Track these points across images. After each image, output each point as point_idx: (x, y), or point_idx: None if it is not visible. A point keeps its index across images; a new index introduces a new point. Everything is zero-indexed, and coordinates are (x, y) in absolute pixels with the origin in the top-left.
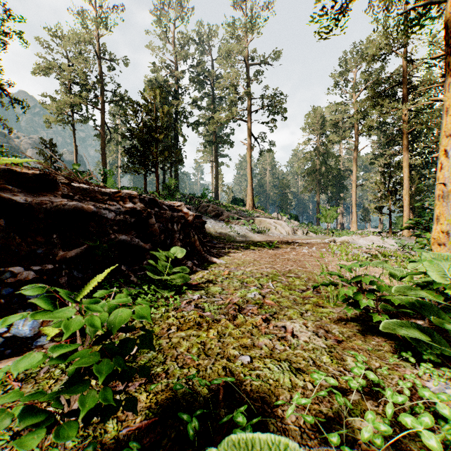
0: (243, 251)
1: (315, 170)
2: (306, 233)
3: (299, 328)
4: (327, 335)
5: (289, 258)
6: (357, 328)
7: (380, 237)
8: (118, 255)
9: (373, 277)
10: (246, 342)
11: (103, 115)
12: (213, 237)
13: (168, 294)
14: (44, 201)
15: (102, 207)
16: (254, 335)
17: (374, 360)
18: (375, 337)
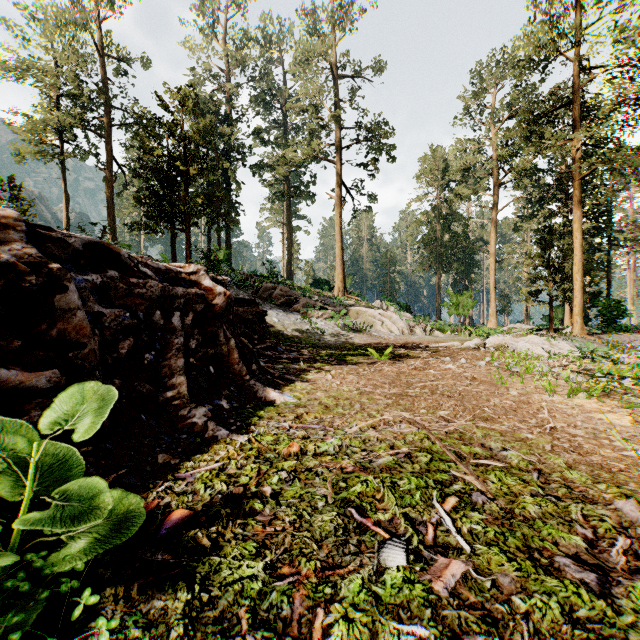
0: (333, 367)
1: (434, 239)
2: (429, 332)
3: None
4: None
5: (431, 385)
6: None
7: (546, 338)
8: None
9: None
10: None
11: (110, 146)
12: (281, 339)
13: None
14: None
15: None
16: None
17: None
18: None
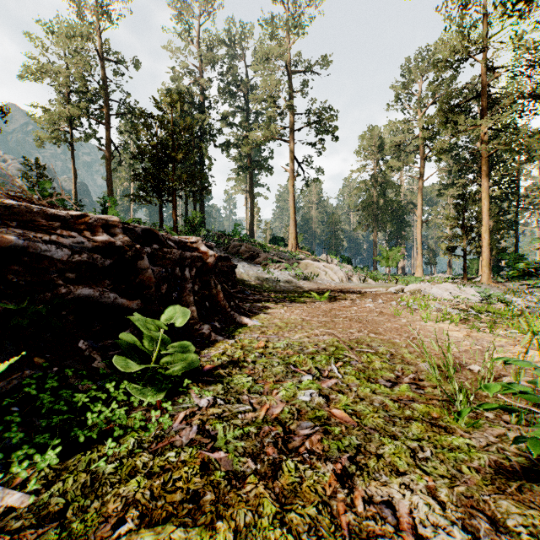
0: (286, 305)
1: (371, 203)
2: (363, 280)
3: (427, 511)
4: None
5: (351, 316)
6: None
7: (456, 285)
8: (75, 322)
9: None
10: None
11: (109, 131)
12: (247, 286)
13: (152, 401)
14: None
15: (42, 239)
16: None
17: None
18: None
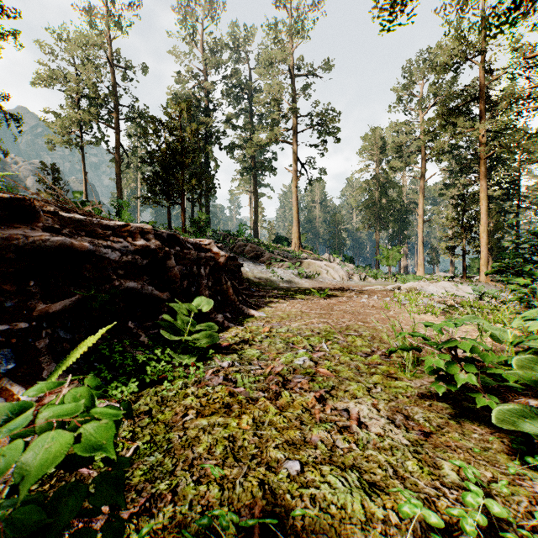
0: (288, 300)
1: (374, 203)
2: (364, 278)
3: (368, 413)
4: (408, 424)
5: (345, 309)
6: (448, 411)
7: (454, 283)
8: (125, 308)
9: (476, 343)
10: (293, 437)
11: (118, 135)
12: (252, 284)
13: (189, 361)
14: (15, 235)
15: (102, 244)
16: (304, 424)
17: (483, 467)
18: (477, 426)
